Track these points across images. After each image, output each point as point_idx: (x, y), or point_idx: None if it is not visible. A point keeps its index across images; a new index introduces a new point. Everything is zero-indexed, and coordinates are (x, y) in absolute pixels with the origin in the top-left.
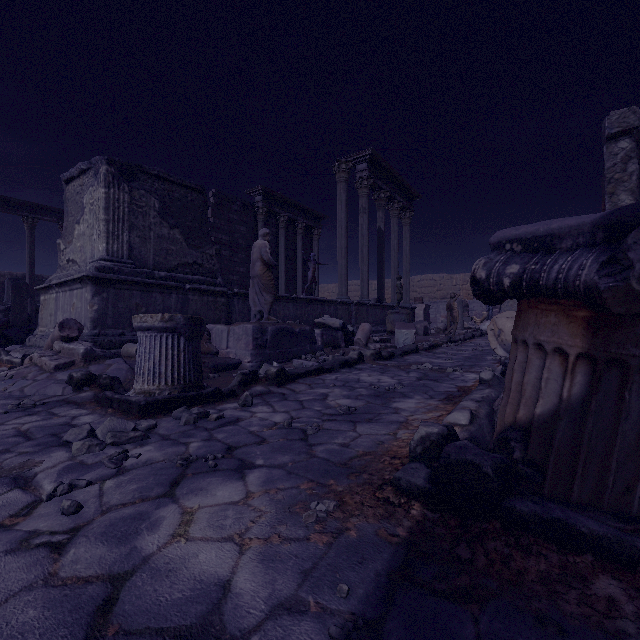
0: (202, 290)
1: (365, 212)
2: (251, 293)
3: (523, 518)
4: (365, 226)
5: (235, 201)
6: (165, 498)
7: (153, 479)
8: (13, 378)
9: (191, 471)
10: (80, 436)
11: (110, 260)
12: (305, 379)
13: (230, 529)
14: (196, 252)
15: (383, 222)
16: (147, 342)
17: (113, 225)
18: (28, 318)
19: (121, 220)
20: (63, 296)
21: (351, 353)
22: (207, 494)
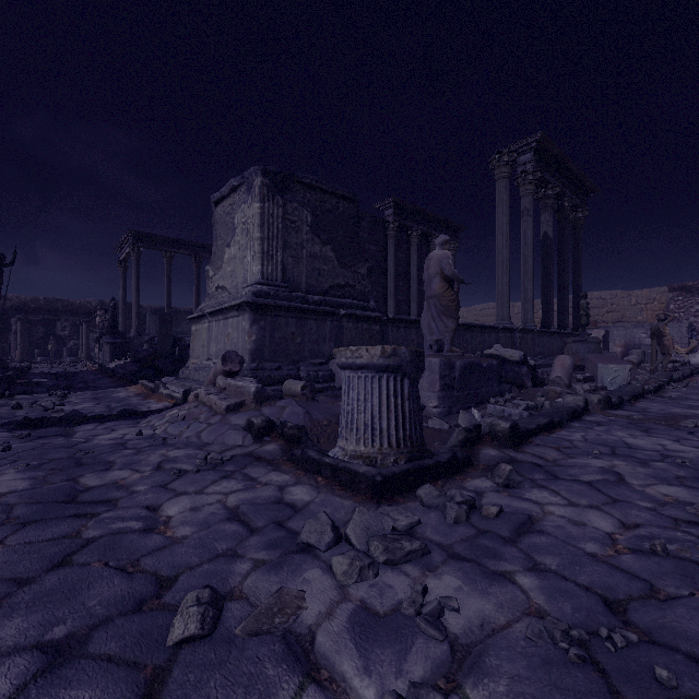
0: (357, 316)
1: (529, 214)
2: (425, 318)
3: None
4: (529, 232)
5: (364, 217)
6: None
7: None
8: (185, 419)
9: (626, 689)
10: (325, 537)
11: (265, 284)
12: (541, 438)
13: None
14: (347, 272)
15: (550, 226)
16: (360, 385)
17: (267, 244)
18: (171, 349)
19: (275, 238)
20: (216, 326)
21: (571, 398)
22: None
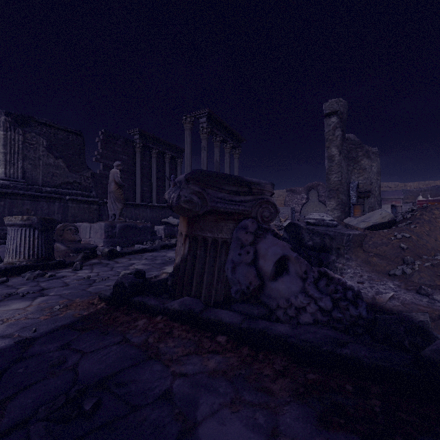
0: (79, 200)
1: (205, 149)
2: (108, 202)
3: (135, 303)
4: (205, 159)
5: (119, 138)
6: None
7: None
8: None
9: (8, 299)
10: None
11: (7, 180)
12: (130, 255)
13: (5, 317)
14: (76, 175)
15: (219, 156)
16: (12, 233)
17: (10, 156)
18: None
19: (16, 153)
20: None
21: (172, 240)
22: (7, 306)
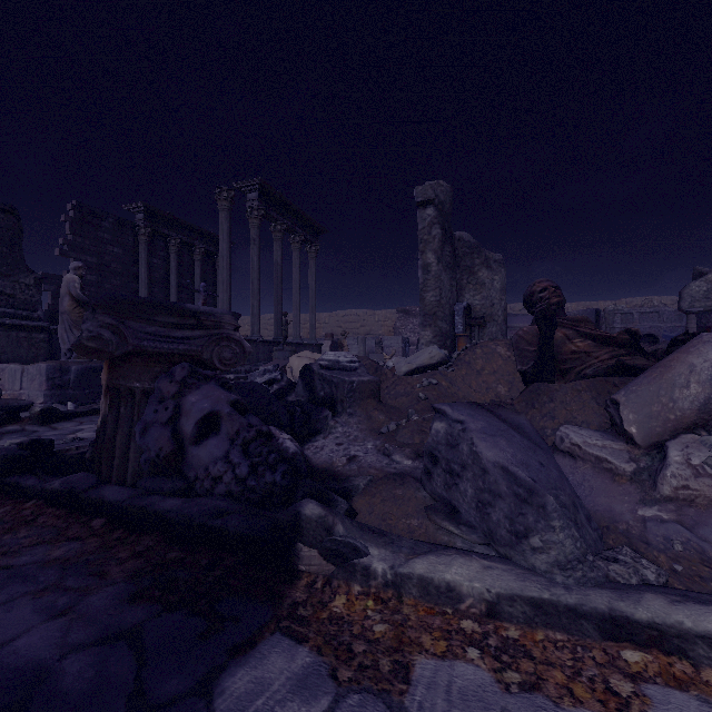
0: (8, 325)
1: (256, 244)
2: (60, 330)
3: (7, 485)
4: (256, 258)
5: (106, 217)
6: None
7: None
8: None
9: None
10: None
11: None
12: (85, 417)
13: None
14: (3, 281)
15: (280, 255)
16: None
17: None
18: None
19: None
20: None
21: None
22: None
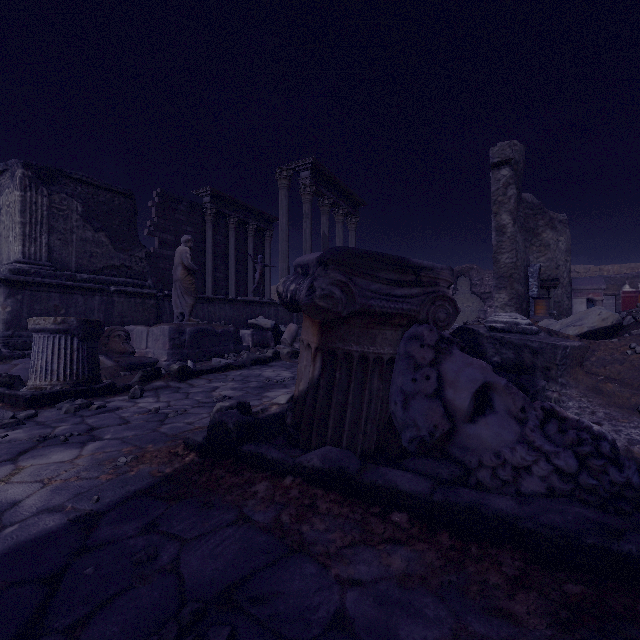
0: (129, 292)
1: (308, 217)
2: (173, 296)
3: (245, 455)
4: (308, 231)
5: (182, 201)
6: (8, 461)
7: (6, 451)
8: None
9: (44, 444)
10: None
11: (26, 262)
12: (209, 375)
13: (45, 476)
14: (124, 255)
15: (327, 227)
16: (40, 342)
17: (30, 228)
18: None
19: (39, 223)
20: None
21: (268, 352)
22: (44, 457)
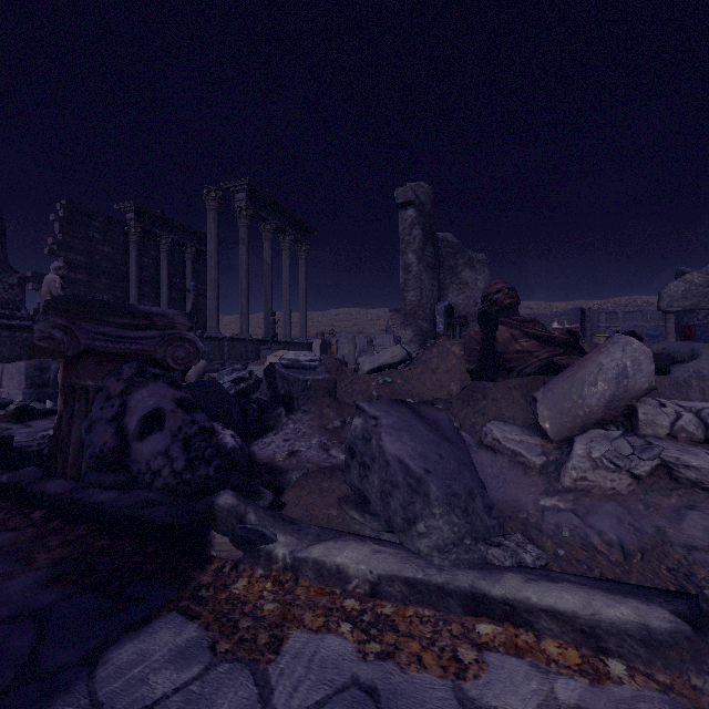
0: None
1: (245, 243)
2: None
3: None
4: (245, 258)
5: (96, 217)
6: None
7: None
8: None
9: None
10: None
11: None
12: None
13: None
14: None
15: (270, 255)
16: None
17: None
18: None
19: None
20: None
21: None
22: None
